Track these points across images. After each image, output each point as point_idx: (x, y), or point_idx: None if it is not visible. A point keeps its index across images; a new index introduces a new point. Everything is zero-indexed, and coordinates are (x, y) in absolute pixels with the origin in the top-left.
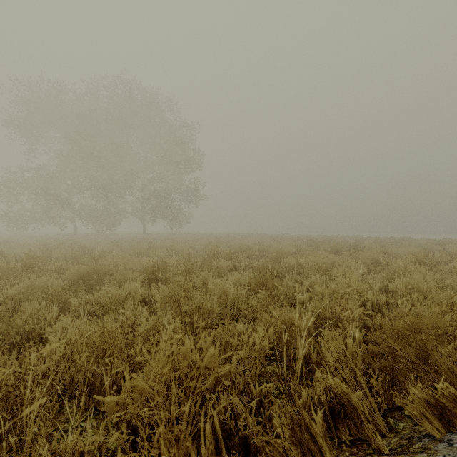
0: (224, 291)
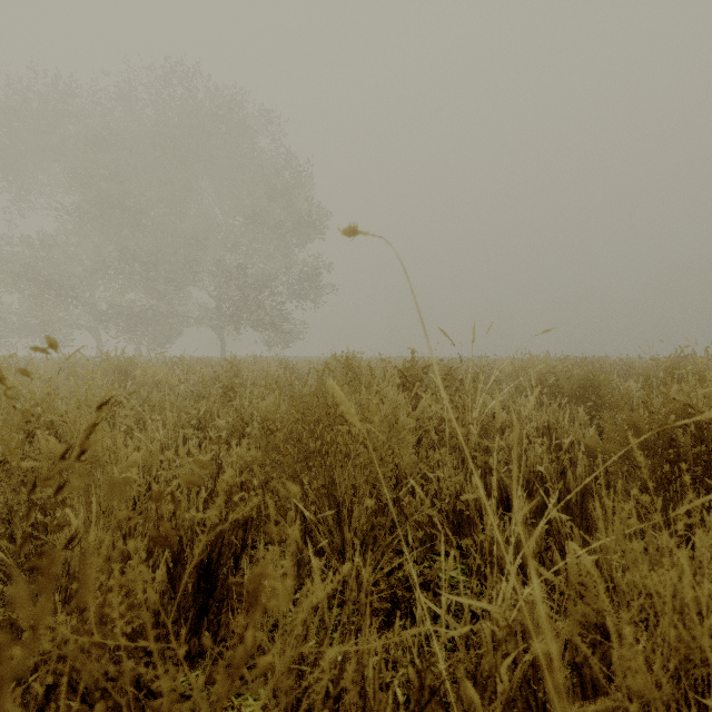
0: None
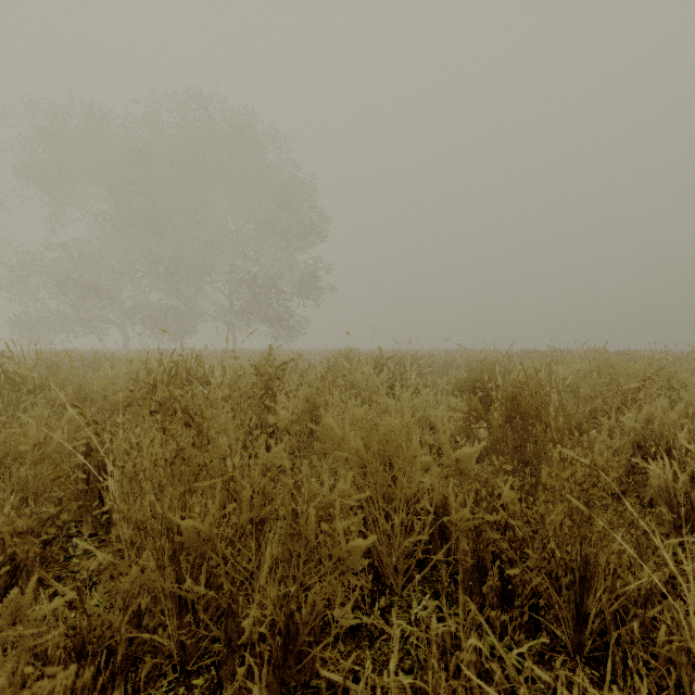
0: (380, 450)
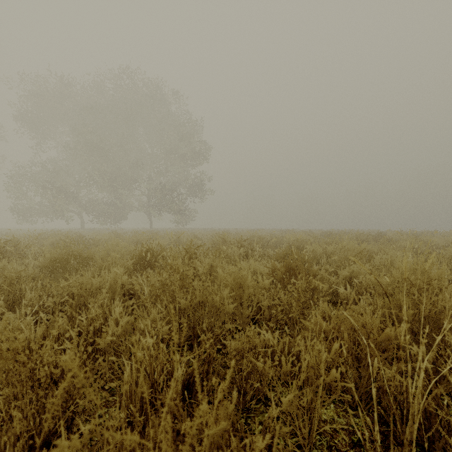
0: (238, 281)
